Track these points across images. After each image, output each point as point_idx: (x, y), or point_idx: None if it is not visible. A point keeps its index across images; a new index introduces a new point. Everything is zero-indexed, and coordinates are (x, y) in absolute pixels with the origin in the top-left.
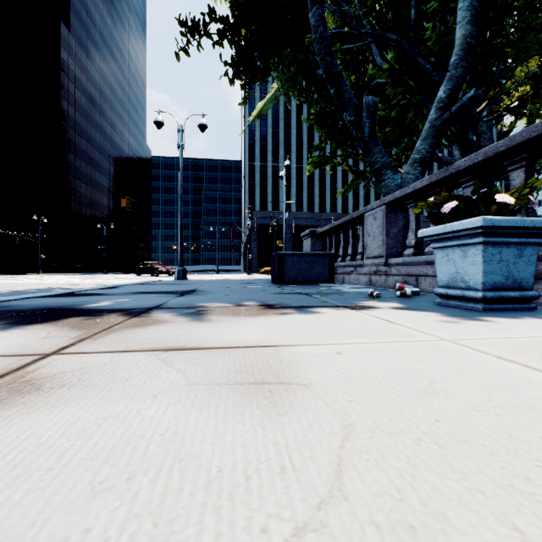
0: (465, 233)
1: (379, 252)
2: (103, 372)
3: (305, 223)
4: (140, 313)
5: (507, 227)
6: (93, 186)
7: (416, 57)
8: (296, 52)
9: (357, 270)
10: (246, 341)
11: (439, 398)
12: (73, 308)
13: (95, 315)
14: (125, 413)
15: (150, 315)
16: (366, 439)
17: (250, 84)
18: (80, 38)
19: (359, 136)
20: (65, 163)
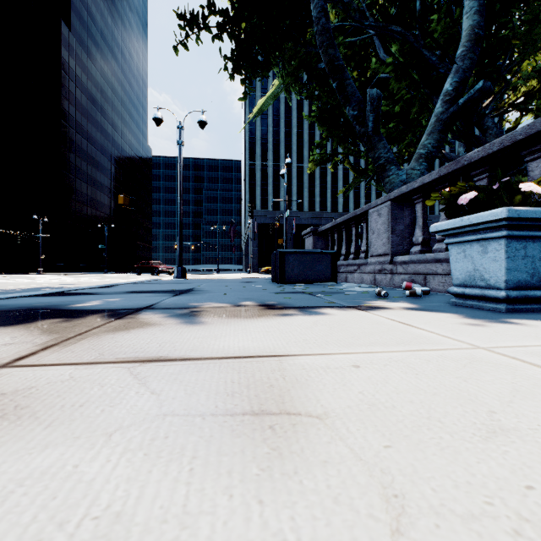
0: (485, 226)
1: (384, 250)
2: (54, 394)
3: (306, 223)
4: (127, 314)
5: (534, 219)
6: (94, 186)
7: (421, 49)
8: (298, 45)
9: (361, 269)
10: (242, 349)
11: (514, 441)
12: (56, 309)
13: (76, 316)
14: (55, 470)
15: (137, 316)
16: (430, 531)
17: (250, 79)
18: (81, 37)
19: (362, 131)
20: (66, 163)
